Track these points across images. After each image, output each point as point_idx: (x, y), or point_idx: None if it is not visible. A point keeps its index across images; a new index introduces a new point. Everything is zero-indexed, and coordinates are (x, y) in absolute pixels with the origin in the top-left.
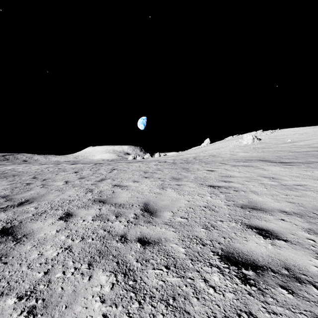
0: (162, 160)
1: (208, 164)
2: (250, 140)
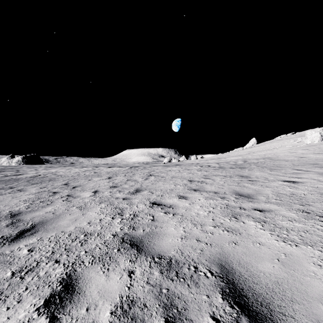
0: (204, 164)
1: (275, 170)
2: (317, 139)
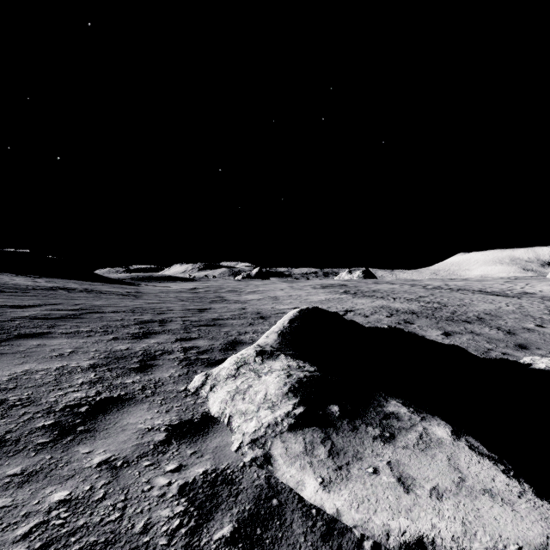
0: None
1: None
2: None
